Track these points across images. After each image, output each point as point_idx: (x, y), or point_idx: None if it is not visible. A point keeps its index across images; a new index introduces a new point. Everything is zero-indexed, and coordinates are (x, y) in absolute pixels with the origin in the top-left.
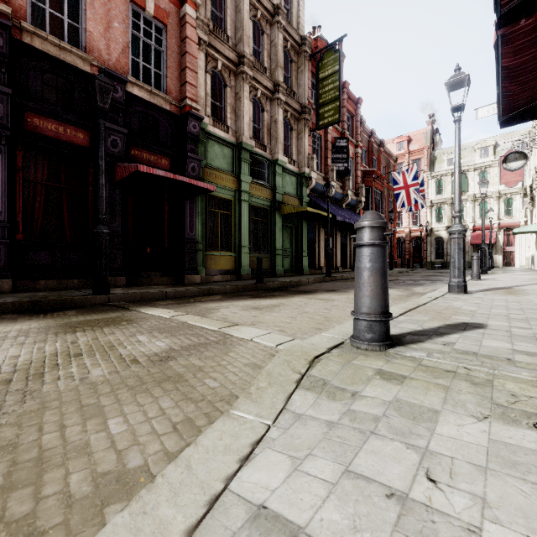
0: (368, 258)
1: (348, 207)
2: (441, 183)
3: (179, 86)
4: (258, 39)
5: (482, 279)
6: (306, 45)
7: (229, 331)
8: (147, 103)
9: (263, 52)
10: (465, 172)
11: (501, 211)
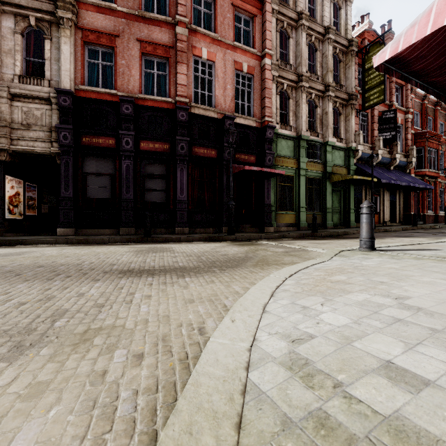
0: (364, 218)
1: (397, 168)
2: None
3: (261, 109)
4: (312, 55)
5: None
6: (353, 46)
7: (306, 248)
8: (243, 126)
9: (316, 64)
10: None
11: None
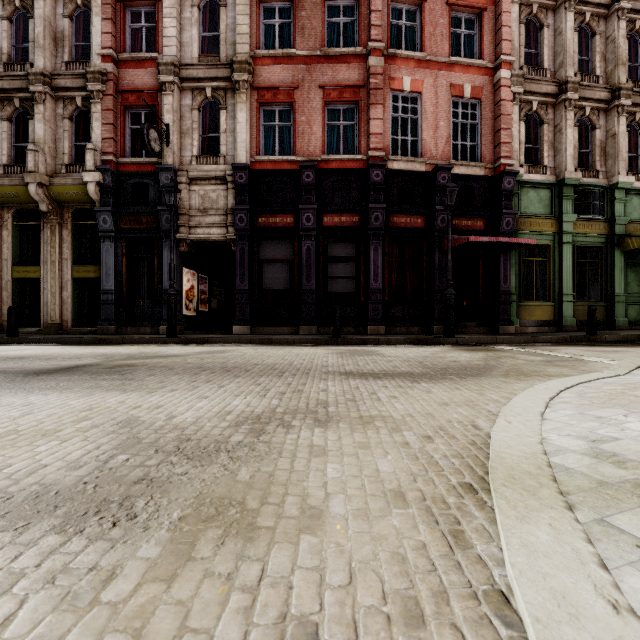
0: None
1: None
2: None
3: (492, 149)
4: (586, 44)
5: None
6: None
7: (580, 357)
8: (464, 177)
9: (592, 58)
10: None
11: None
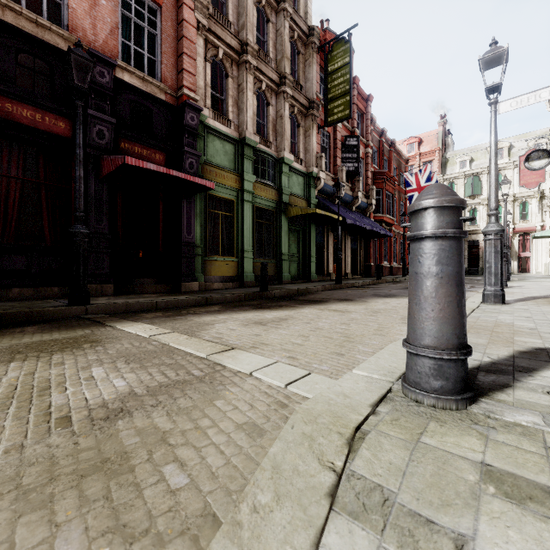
0: (435, 257)
1: (358, 210)
2: (454, 186)
3: (176, 74)
4: (263, 27)
5: (509, 287)
6: (314, 36)
7: (221, 359)
8: (139, 91)
9: (268, 42)
10: (478, 175)
11: (516, 215)
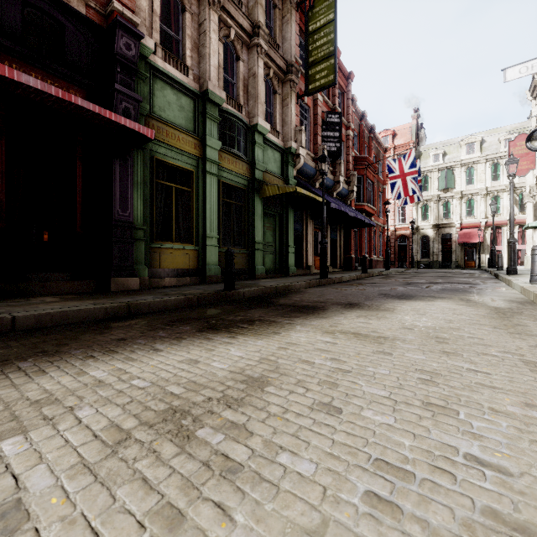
0: None
1: (338, 197)
2: (427, 179)
3: None
4: None
5: None
6: None
7: None
8: None
9: None
10: (451, 168)
11: (488, 208)
